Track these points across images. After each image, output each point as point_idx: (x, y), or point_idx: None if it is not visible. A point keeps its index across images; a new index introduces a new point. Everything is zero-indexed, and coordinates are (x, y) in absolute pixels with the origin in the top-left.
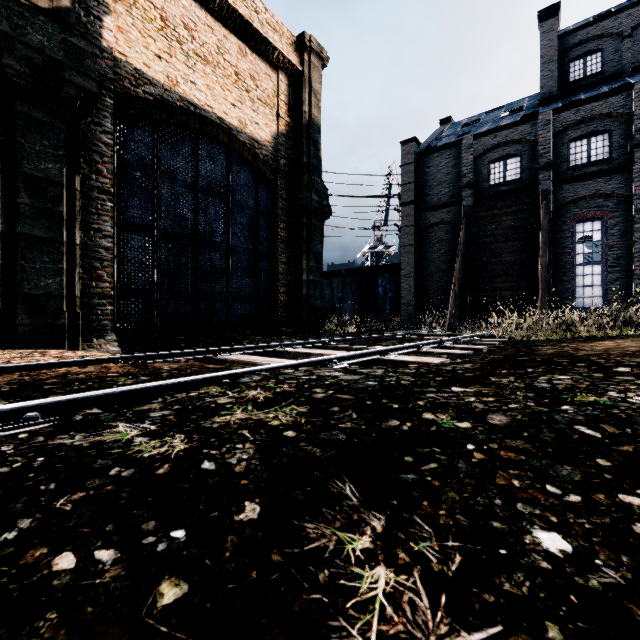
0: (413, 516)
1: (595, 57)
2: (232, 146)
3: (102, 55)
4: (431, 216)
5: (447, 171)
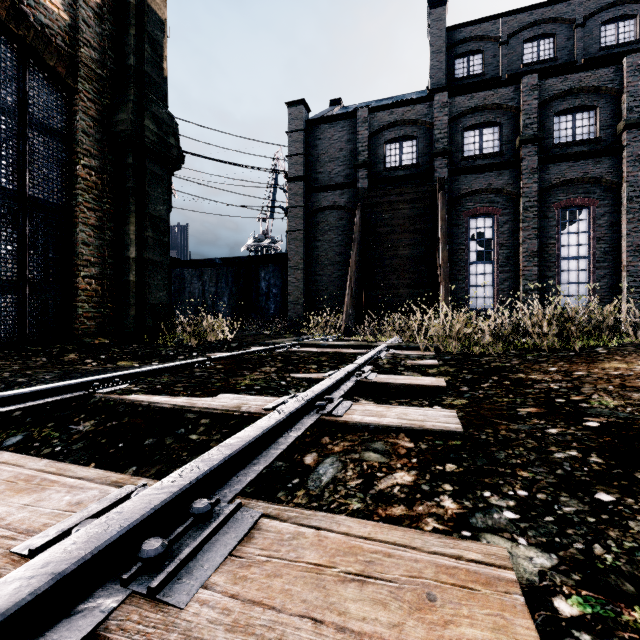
0: None
1: (477, 58)
2: None
3: None
4: (322, 198)
5: (340, 146)
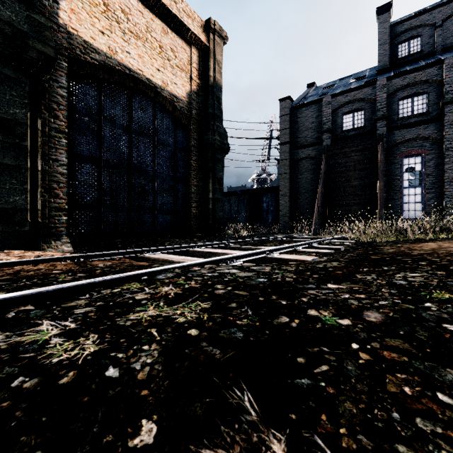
0: (314, 436)
1: (416, 41)
2: (157, 100)
3: (59, 29)
4: (301, 152)
5: (312, 120)
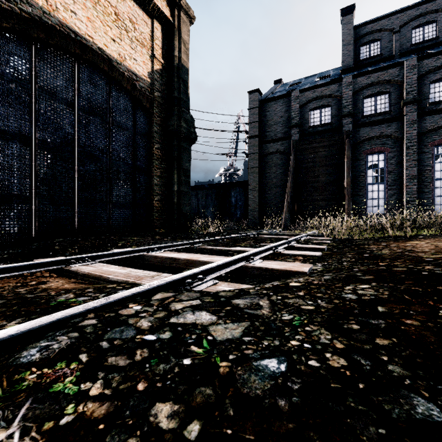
0: None
1: (376, 44)
2: (112, 74)
3: None
4: (270, 147)
5: (281, 115)
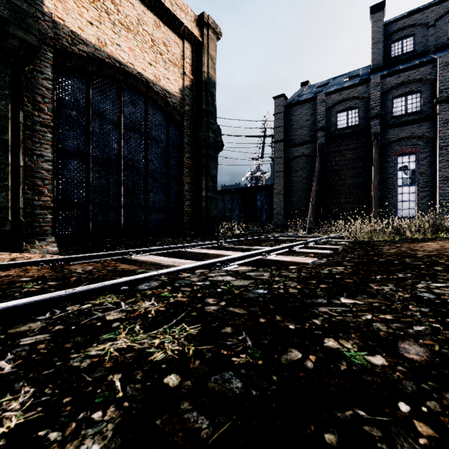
0: None
1: (409, 40)
2: (149, 95)
3: (44, 18)
4: (295, 151)
5: (306, 118)
